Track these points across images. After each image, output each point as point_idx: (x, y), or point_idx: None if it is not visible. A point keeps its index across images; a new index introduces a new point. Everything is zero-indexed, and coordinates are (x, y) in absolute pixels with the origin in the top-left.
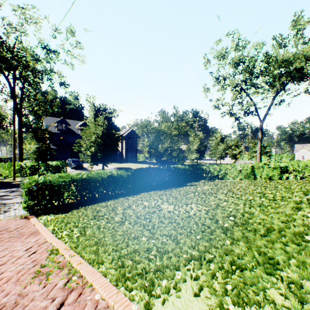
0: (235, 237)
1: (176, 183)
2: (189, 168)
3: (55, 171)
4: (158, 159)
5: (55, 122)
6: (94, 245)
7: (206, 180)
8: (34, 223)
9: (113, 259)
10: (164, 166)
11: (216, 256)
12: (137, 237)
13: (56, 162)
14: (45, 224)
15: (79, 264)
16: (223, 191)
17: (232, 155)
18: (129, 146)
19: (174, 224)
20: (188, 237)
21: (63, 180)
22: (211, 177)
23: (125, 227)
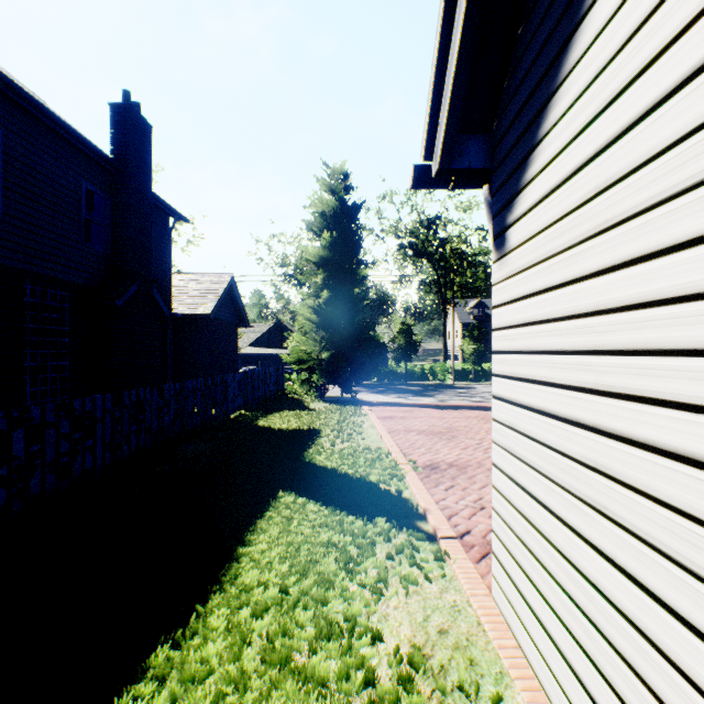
0: None
1: None
2: None
3: (486, 377)
4: None
5: (469, 308)
6: None
7: None
8: None
9: None
10: None
11: None
12: None
13: (486, 365)
14: None
15: None
16: None
17: None
18: None
19: None
20: None
21: None
22: None
23: None
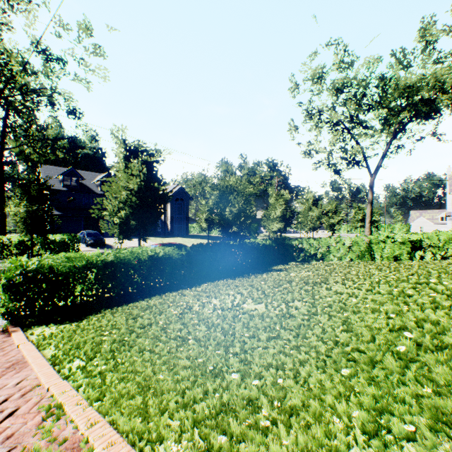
0: (438, 377)
1: (253, 268)
2: (272, 244)
3: (60, 250)
4: (224, 231)
5: (60, 174)
6: (136, 393)
7: (298, 263)
8: (17, 342)
9: (181, 429)
10: (236, 241)
11: (421, 428)
12: (220, 372)
13: (61, 235)
14: (39, 343)
15: (108, 448)
16: (336, 279)
17: (329, 225)
18: (175, 212)
19: (280, 342)
20: (320, 370)
21: (73, 265)
22: (305, 257)
23: (191, 350)
